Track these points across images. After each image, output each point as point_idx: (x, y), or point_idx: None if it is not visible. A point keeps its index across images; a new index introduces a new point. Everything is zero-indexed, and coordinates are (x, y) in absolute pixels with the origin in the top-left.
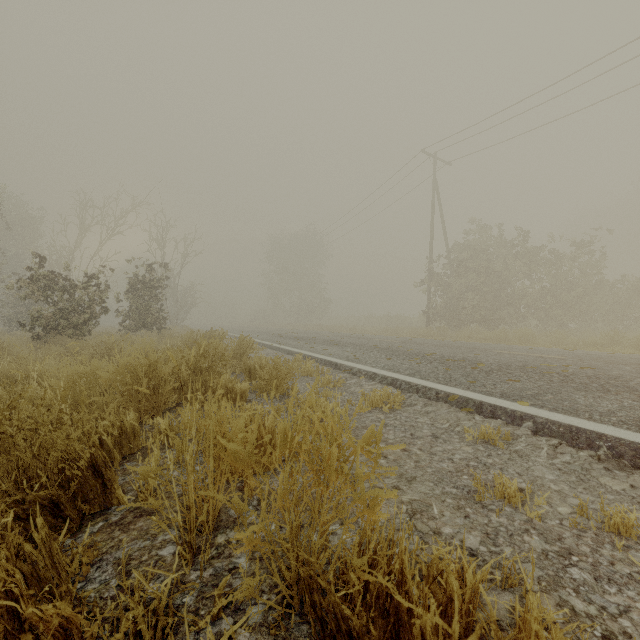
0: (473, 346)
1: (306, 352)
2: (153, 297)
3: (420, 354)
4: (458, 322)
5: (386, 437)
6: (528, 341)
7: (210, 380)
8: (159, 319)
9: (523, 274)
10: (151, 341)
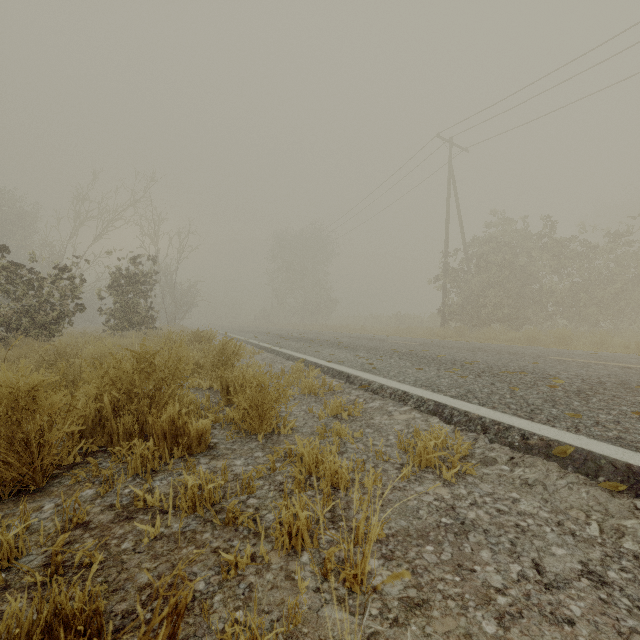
0: (515, 350)
1: (309, 357)
2: (141, 294)
3: (456, 362)
4: (477, 322)
5: (484, 580)
6: (566, 343)
7: (148, 413)
8: (148, 318)
9: (550, 268)
10: (109, 345)
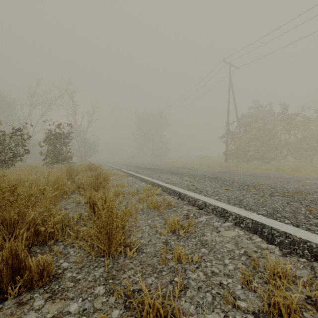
0: (278, 176)
1: (154, 180)
2: (64, 144)
3: (248, 184)
4: (244, 159)
5: None
6: (299, 171)
7: None
8: (67, 157)
9: (285, 130)
10: (25, 173)
